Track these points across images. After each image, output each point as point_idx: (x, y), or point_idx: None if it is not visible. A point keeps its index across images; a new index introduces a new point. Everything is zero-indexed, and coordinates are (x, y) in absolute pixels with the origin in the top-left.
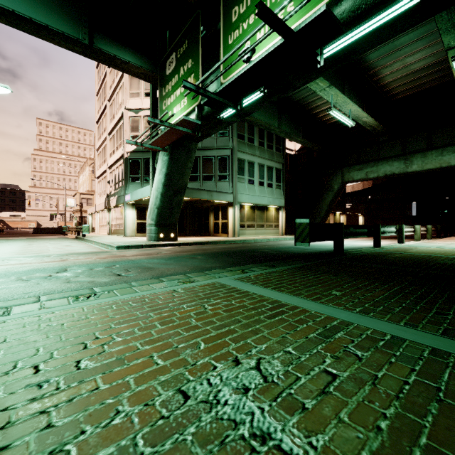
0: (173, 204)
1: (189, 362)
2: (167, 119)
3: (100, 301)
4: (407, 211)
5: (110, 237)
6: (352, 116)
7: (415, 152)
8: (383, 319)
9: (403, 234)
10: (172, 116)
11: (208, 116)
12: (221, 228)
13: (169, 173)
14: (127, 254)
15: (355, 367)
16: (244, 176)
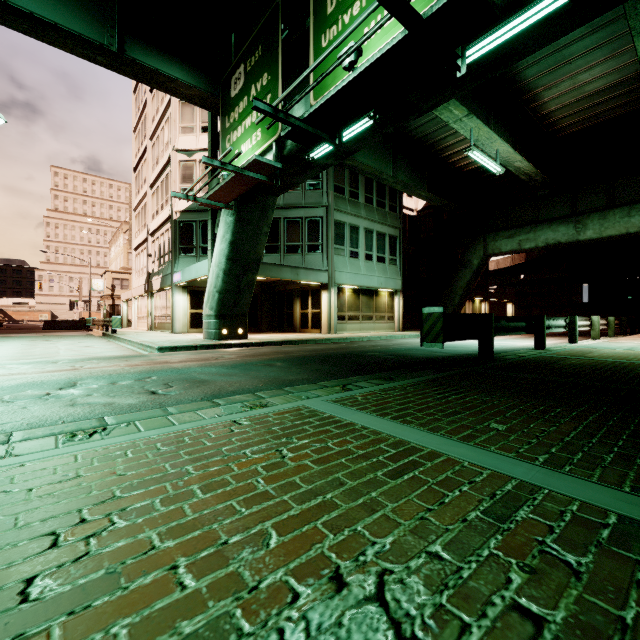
0: (241, 286)
1: (245, 583)
2: (231, 160)
3: (109, 441)
4: (575, 297)
5: (152, 334)
6: (500, 160)
7: (590, 212)
8: (591, 479)
9: (576, 330)
10: (238, 155)
11: (292, 157)
12: (311, 321)
13: (235, 240)
14: (172, 359)
15: (574, 597)
16: (345, 247)
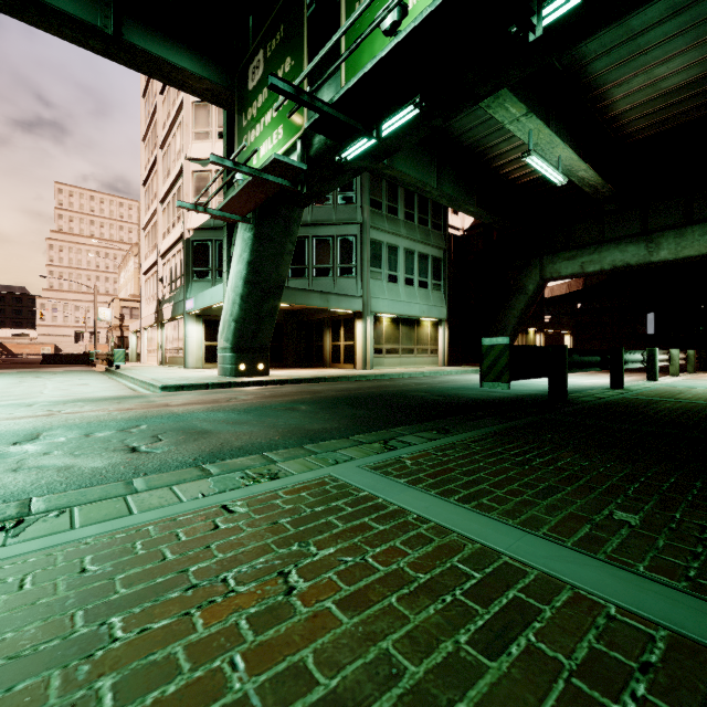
0: (261, 314)
1: None
2: (246, 160)
3: (10, 551)
4: (640, 328)
5: (160, 370)
6: (562, 169)
7: (664, 229)
8: None
9: (656, 366)
10: (254, 153)
11: (320, 158)
12: (343, 355)
13: (254, 260)
14: (175, 400)
15: None
16: (382, 269)
